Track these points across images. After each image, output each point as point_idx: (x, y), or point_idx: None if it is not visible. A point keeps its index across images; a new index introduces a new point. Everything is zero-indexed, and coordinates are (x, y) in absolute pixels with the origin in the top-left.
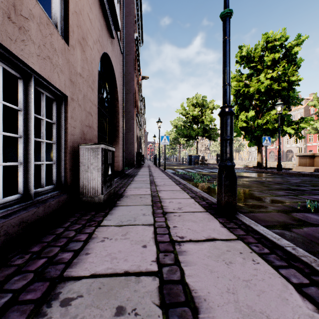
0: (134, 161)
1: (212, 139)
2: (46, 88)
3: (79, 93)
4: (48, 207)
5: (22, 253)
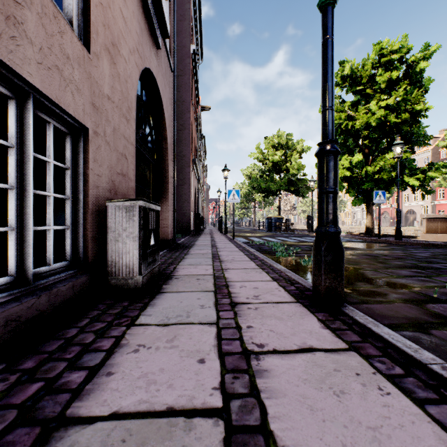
0: (191, 225)
1: (300, 194)
2: (54, 116)
3: (107, 125)
4: (56, 296)
5: (6, 373)
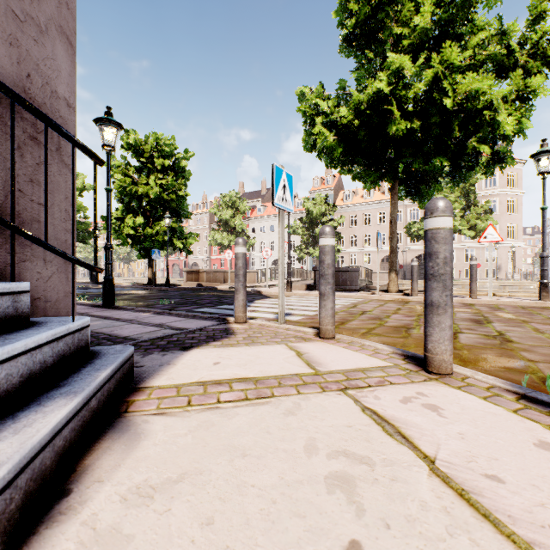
0: None
1: (81, 240)
2: None
3: None
4: None
5: None
